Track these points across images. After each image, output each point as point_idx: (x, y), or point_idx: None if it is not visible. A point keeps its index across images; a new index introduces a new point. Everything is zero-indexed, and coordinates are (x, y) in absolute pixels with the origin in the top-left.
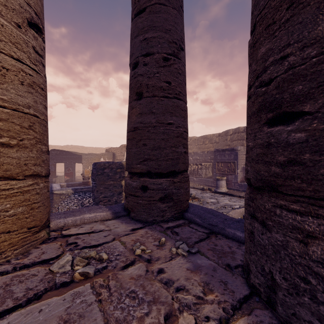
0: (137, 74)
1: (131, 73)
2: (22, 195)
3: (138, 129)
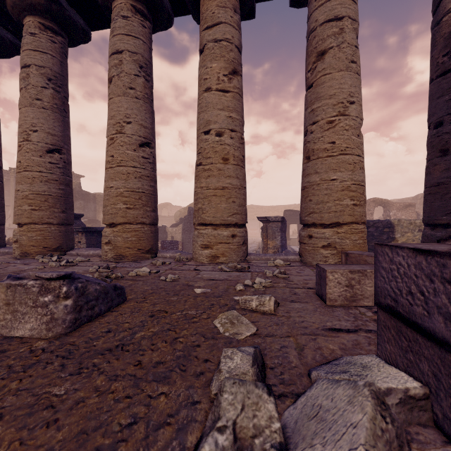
0: (442, 133)
1: (431, 132)
2: (361, 233)
3: (444, 184)
